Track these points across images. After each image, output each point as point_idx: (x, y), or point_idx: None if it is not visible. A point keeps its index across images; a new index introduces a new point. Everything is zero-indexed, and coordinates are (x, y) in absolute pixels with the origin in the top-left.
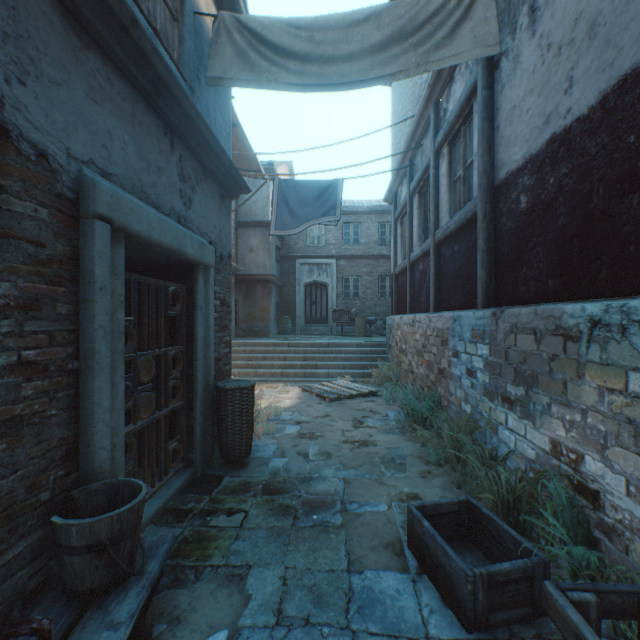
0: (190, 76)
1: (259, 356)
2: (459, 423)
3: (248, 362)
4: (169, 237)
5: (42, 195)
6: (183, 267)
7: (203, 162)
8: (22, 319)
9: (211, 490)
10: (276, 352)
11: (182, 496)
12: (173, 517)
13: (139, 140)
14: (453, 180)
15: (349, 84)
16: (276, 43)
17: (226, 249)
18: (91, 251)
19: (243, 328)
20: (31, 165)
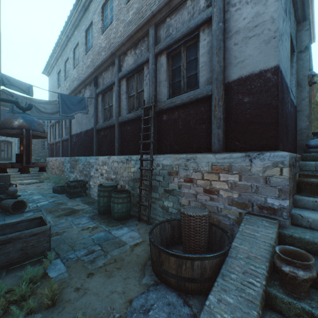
0: None
1: None
2: (65, 179)
3: None
4: None
5: None
6: None
7: None
8: None
9: None
10: None
11: None
12: None
13: None
14: (66, 127)
15: None
16: None
17: None
18: None
19: None
20: None
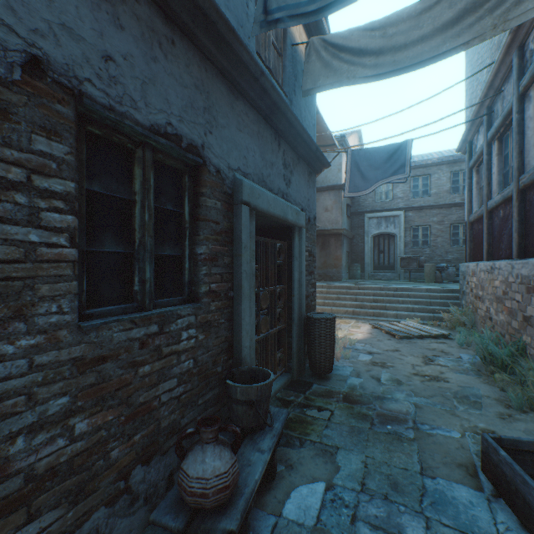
0: (289, 92)
1: (333, 296)
2: None
3: (324, 301)
4: (278, 210)
5: (218, 194)
6: (284, 229)
7: (297, 151)
8: (210, 266)
9: (304, 391)
10: (348, 294)
11: (285, 391)
12: (281, 403)
13: (261, 147)
14: None
15: (420, 63)
16: (354, 48)
17: (312, 213)
18: (239, 224)
19: (319, 273)
20: (214, 178)
